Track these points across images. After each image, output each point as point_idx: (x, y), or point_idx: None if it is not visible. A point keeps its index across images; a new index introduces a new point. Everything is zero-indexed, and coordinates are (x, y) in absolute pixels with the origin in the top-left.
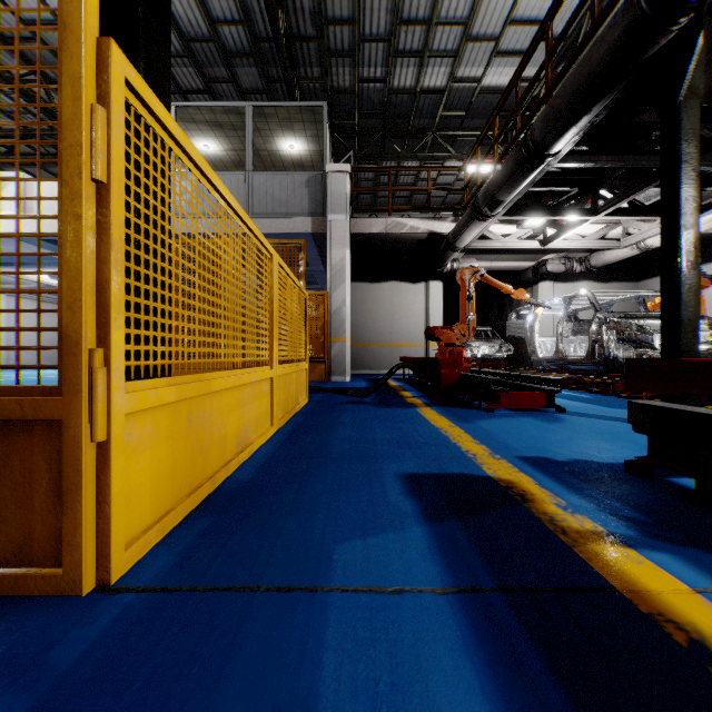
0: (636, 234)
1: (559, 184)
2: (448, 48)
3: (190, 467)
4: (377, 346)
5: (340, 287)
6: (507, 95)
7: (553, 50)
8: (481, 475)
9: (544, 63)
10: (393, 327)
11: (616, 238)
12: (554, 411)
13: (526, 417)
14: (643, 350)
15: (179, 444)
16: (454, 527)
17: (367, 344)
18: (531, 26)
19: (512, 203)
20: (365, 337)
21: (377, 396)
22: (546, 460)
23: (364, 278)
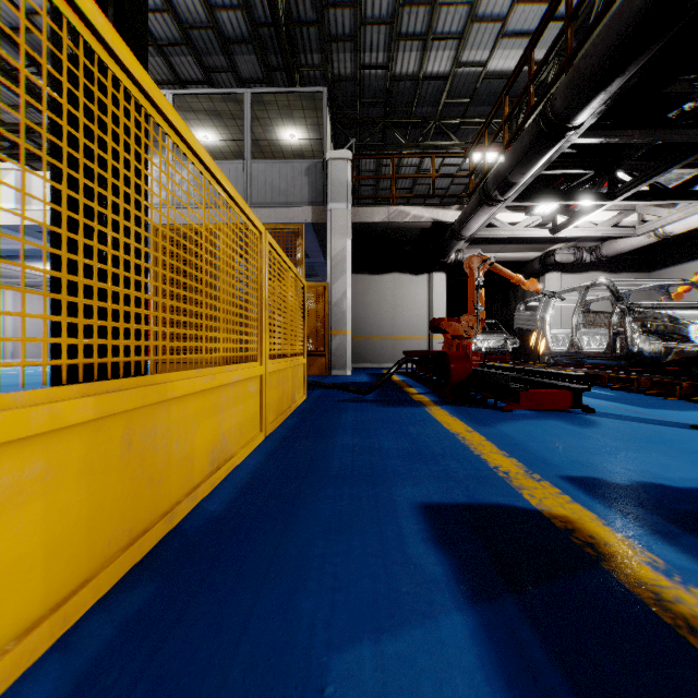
0: (654, 220)
1: (573, 166)
2: (453, 30)
3: (129, 507)
4: (379, 339)
5: (341, 278)
6: (519, 71)
7: (574, 15)
8: (524, 507)
9: (563, 31)
10: (395, 320)
11: (630, 226)
12: (580, 411)
13: (552, 419)
14: (672, 344)
15: (107, 478)
16: (513, 615)
17: (369, 337)
18: (540, 4)
19: (524, 186)
20: (366, 330)
21: (380, 392)
22: (601, 482)
23: (365, 270)
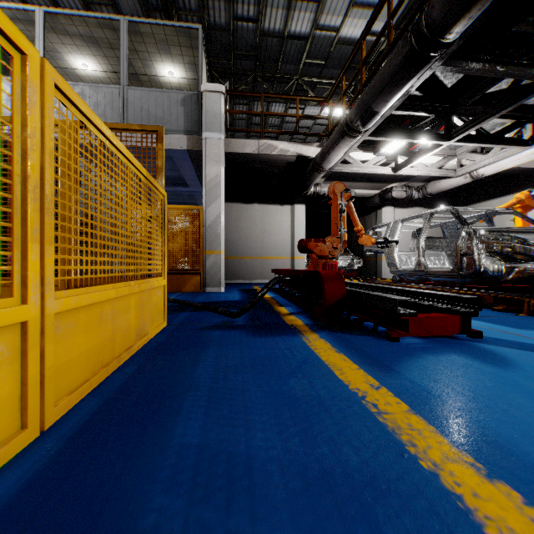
0: (471, 164)
1: (418, 109)
2: None
3: None
4: (250, 259)
5: (215, 202)
6: (377, 14)
7: None
8: None
9: None
10: (263, 243)
11: (450, 169)
12: (466, 336)
13: (453, 353)
14: (514, 263)
15: None
16: None
17: (241, 257)
18: None
19: (382, 119)
20: (239, 251)
21: (251, 314)
22: None
23: (238, 199)
